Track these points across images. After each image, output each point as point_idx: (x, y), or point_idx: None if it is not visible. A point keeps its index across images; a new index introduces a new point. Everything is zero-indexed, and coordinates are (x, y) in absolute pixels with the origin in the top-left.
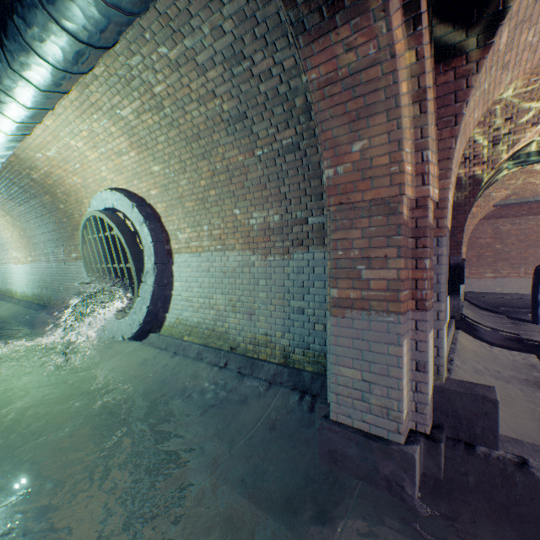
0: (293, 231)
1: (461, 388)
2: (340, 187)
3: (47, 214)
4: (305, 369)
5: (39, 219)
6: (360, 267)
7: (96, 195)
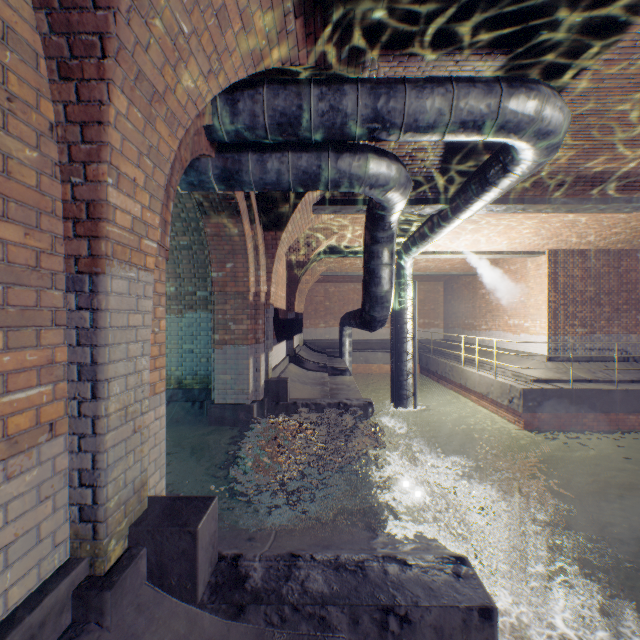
0: (186, 299)
1: (276, 379)
2: (221, 283)
3: None
4: (194, 388)
5: None
6: (231, 323)
7: None
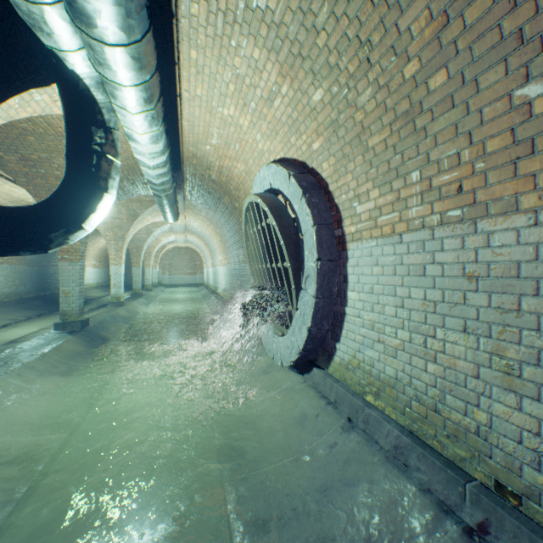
0: None
1: None
2: None
3: (230, 217)
4: None
5: (226, 223)
6: None
7: (255, 178)
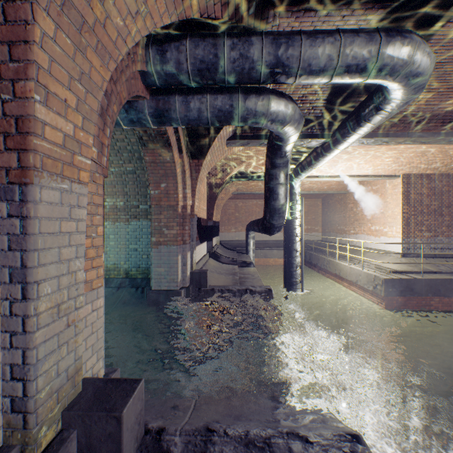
0: (131, 211)
1: (198, 271)
2: (157, 198)
3: None
4: (138, 278)
5: None
6: (164, 229)
7: None
